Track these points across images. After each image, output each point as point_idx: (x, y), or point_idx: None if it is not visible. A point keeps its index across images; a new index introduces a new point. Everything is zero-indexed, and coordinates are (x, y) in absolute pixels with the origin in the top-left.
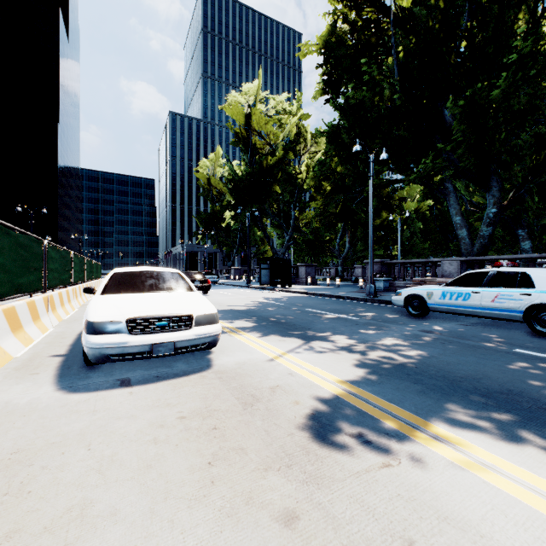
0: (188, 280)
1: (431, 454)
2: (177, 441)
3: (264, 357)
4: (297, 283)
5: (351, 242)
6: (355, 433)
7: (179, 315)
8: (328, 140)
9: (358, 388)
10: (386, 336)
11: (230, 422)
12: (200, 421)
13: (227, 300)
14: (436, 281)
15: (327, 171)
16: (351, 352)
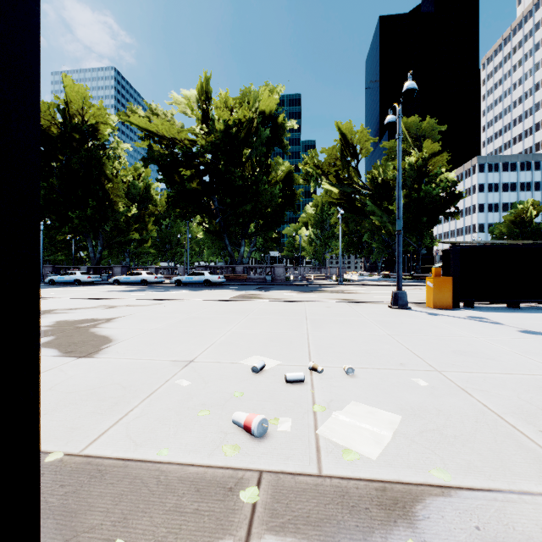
0: None
1: None
2: None
3: None
4: None
5: None
6: None
7: None
8: None
9: None
10: None
11: None
12: None
13: None
14: None
15: None
16: None
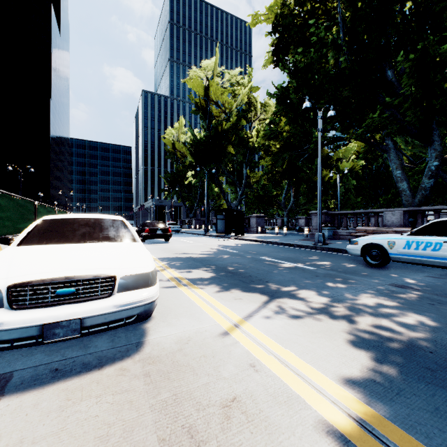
0: (131, 228)
1: None
2: None
3: (216, 329)
4: (249, 232)
5: (295, 196)
6: None
7: (94, 277)
8: (278, 101)
9: (370, 409)
10: (358, 293)
11: None
12: None
13: (185, 248)
14: (379, 230)
15: (276, 131)
16: (327, 320)
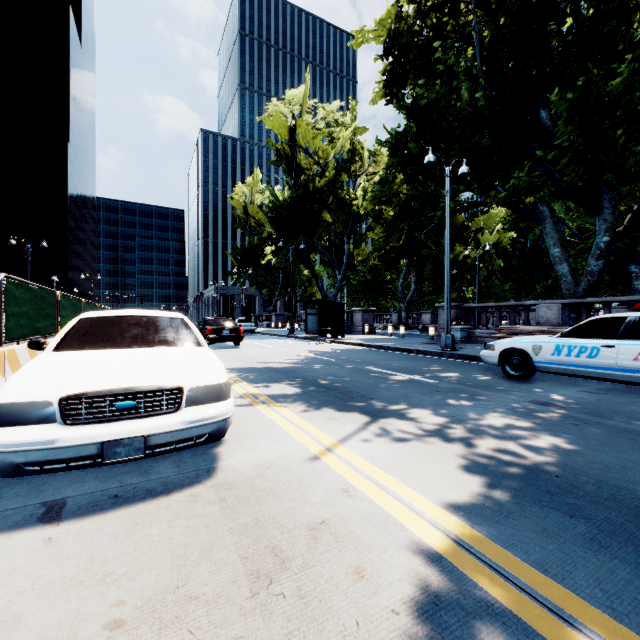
0: (194, 329)
1: None
2: None
3: (304, 453)
4: (351, 332)
5: (418, 283)
6: None
7: (158, 388)
8: (392, 152)
9: (472, 530)
10: (486, 411)
11: None
12: (152, 637)
13: (262, 354)
14: (530, 329)
15: (389, 192)
16: (441, 443)
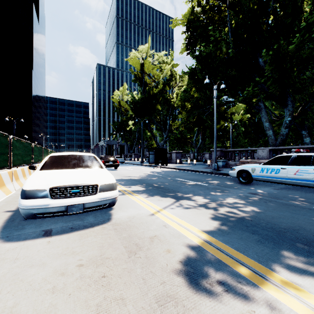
0: (99, 160)
1: (279, 305)
2: (71, 290)
3: (148, 213)
4: (170, 163)
5: (203, 139)
6: (214, 282)
7: (88, 184)
8: (189, 77)
9: (213, 238)
10: (228, 197)
11: (117, 270)
12: (94, 268)
13: (128, 173)
14: (254, 161)
15: (188, 96)
16: (206, 209)
